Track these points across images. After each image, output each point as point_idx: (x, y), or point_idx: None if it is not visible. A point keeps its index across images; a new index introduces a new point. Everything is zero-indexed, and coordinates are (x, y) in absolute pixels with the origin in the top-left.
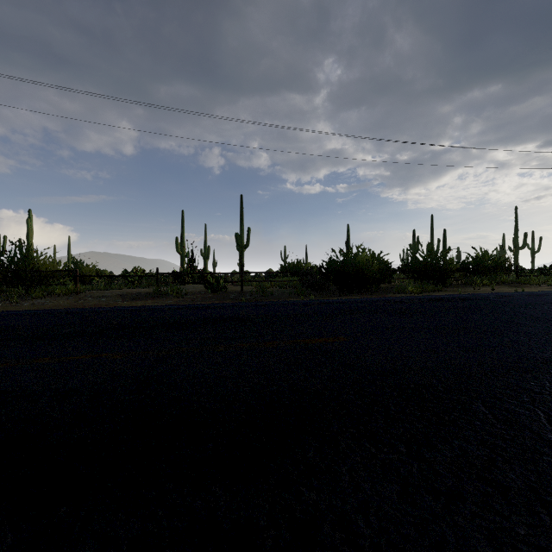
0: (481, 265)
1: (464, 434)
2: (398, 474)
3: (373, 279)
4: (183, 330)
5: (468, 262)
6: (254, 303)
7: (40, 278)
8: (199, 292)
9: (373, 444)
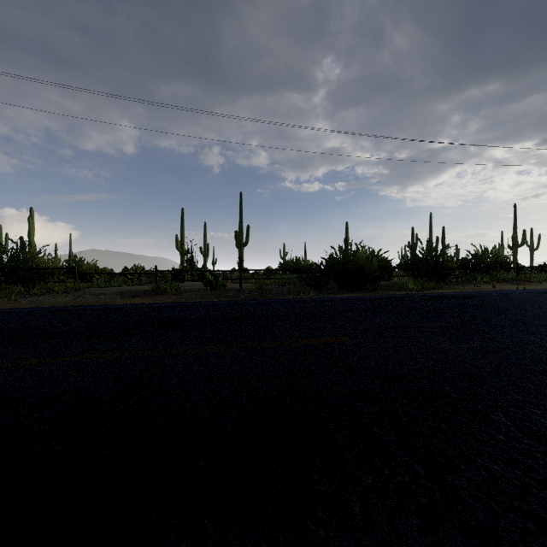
0: (481, 262)
1: (487, 450)
2: (418, 503)
3: (373, 277)
4: (179, 329)
5: (468, 260)
6: (253, 300)
7: (39, 275)
8: (198, 290)
9: (386, 463)
